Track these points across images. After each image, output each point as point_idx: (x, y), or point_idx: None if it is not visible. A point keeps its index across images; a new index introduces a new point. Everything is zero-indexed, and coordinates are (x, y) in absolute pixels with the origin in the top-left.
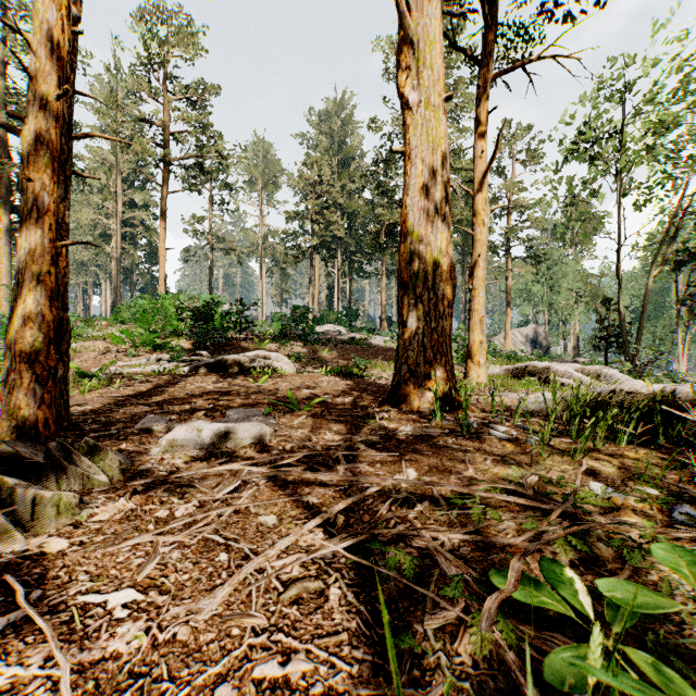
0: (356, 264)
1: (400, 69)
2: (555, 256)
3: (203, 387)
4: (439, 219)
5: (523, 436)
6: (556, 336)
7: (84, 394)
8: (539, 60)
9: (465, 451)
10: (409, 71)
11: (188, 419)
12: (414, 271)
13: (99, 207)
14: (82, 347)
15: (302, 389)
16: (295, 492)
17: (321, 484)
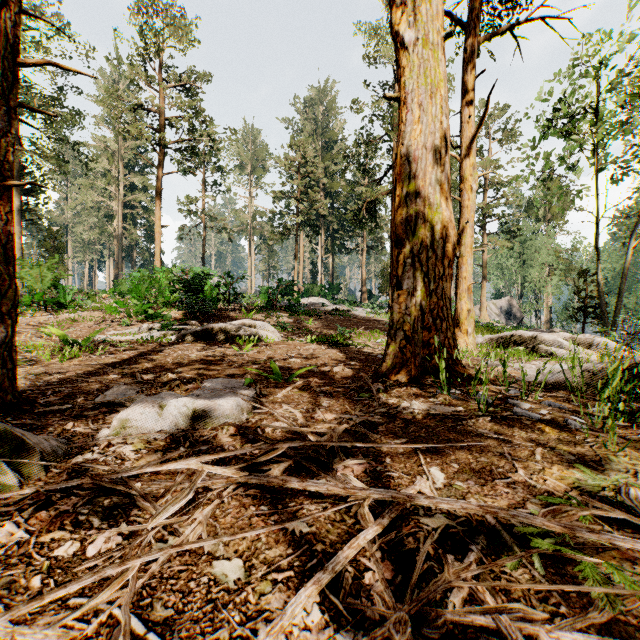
0: (338, 241)
1: (394, 6)
2: (528, 231)
3: (186, 355)
4: (438, 169)
5: (577, 420)
6: (529, 308)
7: (62, 361)
8: (529, 21)
9: (497, 439)
10: (404, 8)
11: (160, 390)
12: (411, 227)
13: (103, 190)
14: (79, 317)
15: (287, 358)
16: (274, 510)
17: (312, 494)
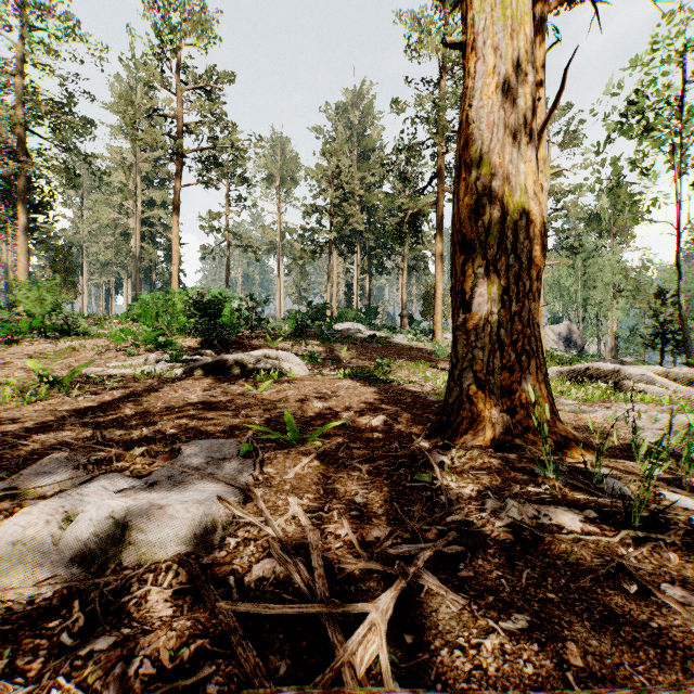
0: (375, 260)
1: None
2: (590, 248)
3: (184, 397)
4: (522, 140)
5: None
6: (591, 334)
7: (20, 407)
8: None
9: None
10: None
11: (115, 461)
12: (484, 222)
13: (119, 206)
14: (81, 345)
15: (312, 401)
16: None
17: None
